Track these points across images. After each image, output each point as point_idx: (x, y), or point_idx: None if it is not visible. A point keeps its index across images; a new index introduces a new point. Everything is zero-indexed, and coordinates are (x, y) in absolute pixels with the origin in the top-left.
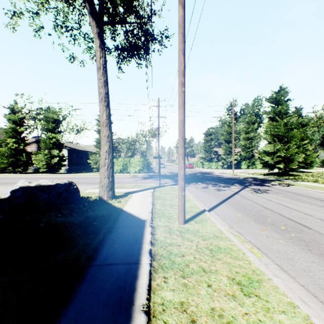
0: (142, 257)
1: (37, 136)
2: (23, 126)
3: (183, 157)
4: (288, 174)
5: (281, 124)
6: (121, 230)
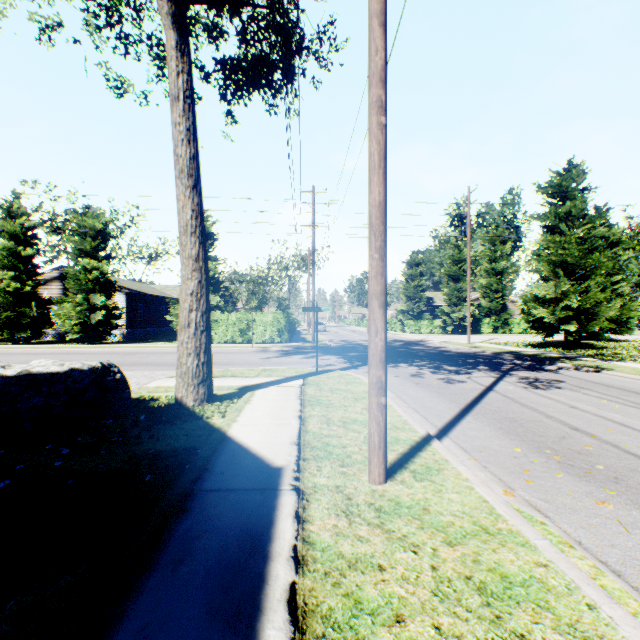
0: (264, 626)
1: (63, 267)
2: (31, 245)
3: (381, 302)
4: (584, 346)
5: (571, 240)
6: (213, 505)
